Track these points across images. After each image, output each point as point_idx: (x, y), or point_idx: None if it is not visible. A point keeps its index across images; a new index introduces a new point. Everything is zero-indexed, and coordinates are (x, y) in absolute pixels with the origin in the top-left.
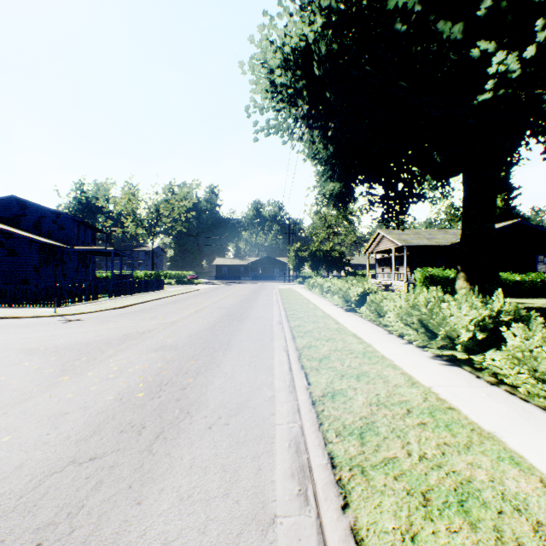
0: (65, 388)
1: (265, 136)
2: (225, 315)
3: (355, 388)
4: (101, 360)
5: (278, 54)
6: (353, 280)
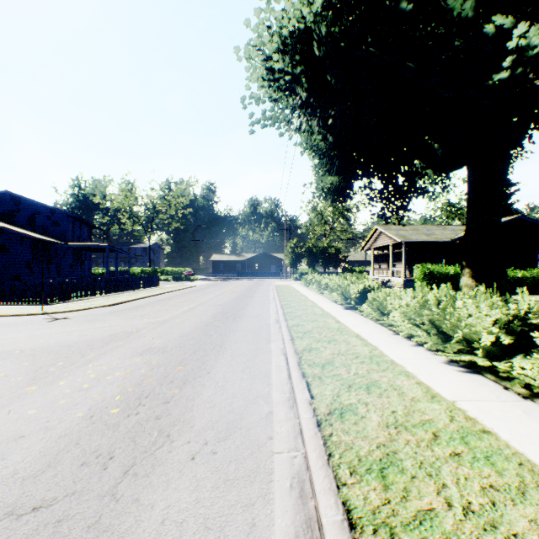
0: (28, 402)
1: (262, 128)
2: (220, 313)
3: (366, 403)
4: (79, 365)
5: (275, 36)
6: (350, 276)
